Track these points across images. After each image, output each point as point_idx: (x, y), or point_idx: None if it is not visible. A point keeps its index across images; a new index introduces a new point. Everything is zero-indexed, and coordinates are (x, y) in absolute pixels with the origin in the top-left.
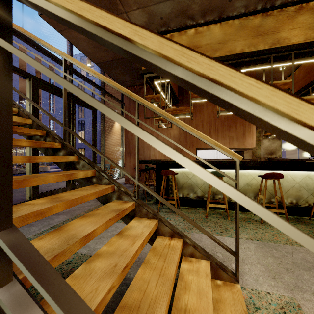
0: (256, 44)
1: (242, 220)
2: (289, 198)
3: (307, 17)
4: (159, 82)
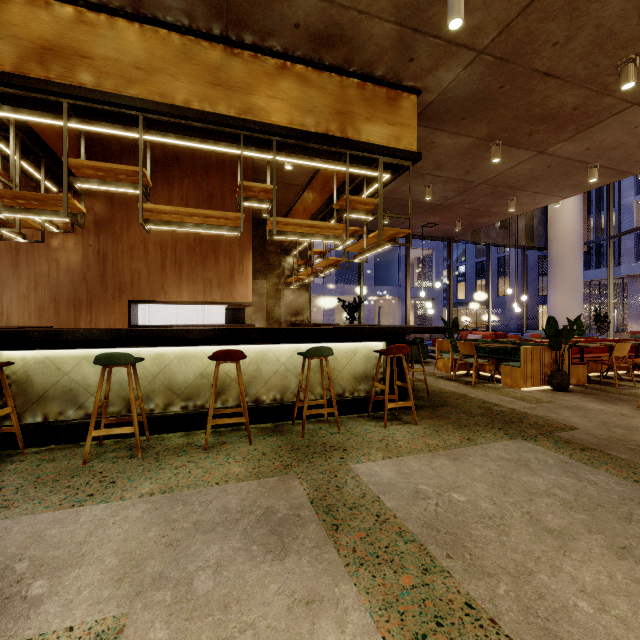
0: (214, 101)
1: (171, 452)
2: (271, 392)
3: (293, 86)
4: None
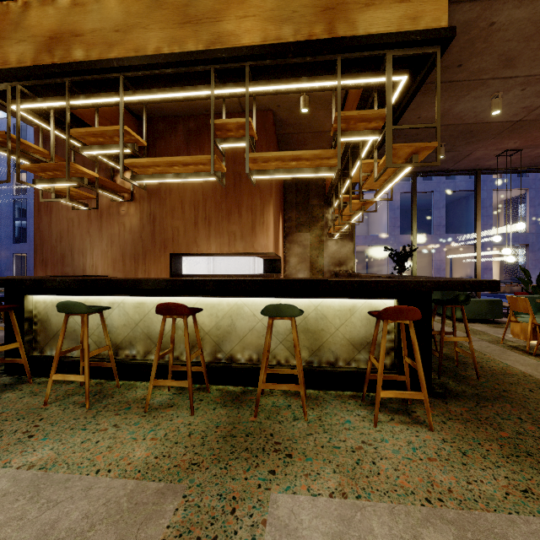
0: (182, 41)
1: (117, 407)
2: (246, 351)
3: None
4: (20, 106)
